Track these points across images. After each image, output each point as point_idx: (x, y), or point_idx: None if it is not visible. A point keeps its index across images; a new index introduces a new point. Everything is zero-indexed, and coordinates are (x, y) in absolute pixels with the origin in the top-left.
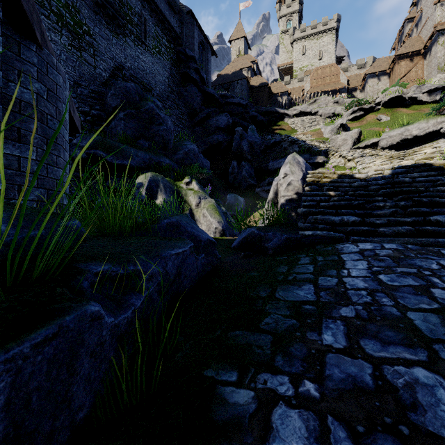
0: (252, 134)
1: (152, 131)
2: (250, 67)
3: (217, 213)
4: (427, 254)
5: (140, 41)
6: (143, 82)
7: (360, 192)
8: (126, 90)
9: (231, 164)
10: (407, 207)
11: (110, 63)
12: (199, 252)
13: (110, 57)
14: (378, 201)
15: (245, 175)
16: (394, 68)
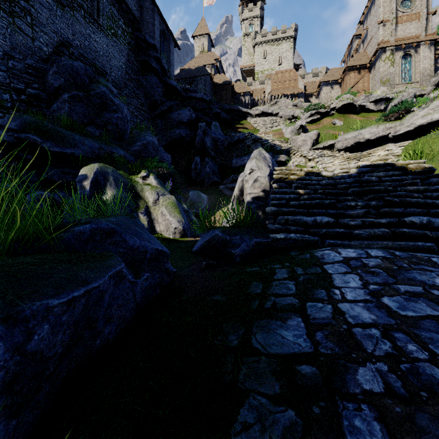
0: (215, 130)
1: (104, 118)
2: (214, 65)
3: (177, 211)
4: (420, 263)
5: (91, 18)
6: (95, 64)
7: (330, 191)
8: (73, 69)
9: (194, 160)
10: (378, 207)
11: (53, 37)
12: (141, 271)
13: (53, 30)
14: (348, 201)
15: (209, 172)
16: (345, 78)
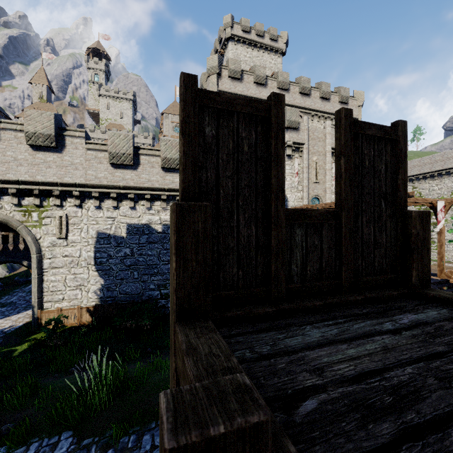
0: None
1: None
2: None
3: (6, 268)
4: None
5: None
6: None
7: None
8: None
9: None
10: None
11: None
12: None
13: None
14: None
15: None
16: None
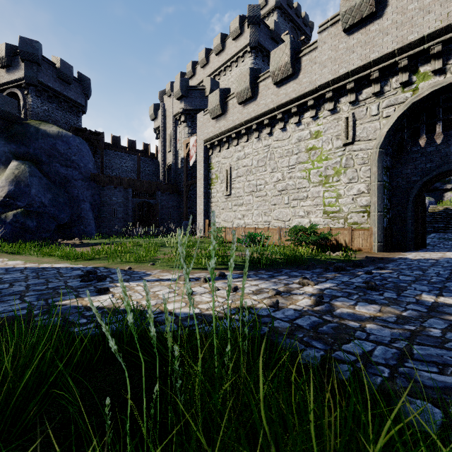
0: None
1: None
2: None
3: None
4: None
5: None
6: None
7: (449, 216)
8: None
9: None
10: None
11: None
12: None
13: None
14: None
15: None
16: None
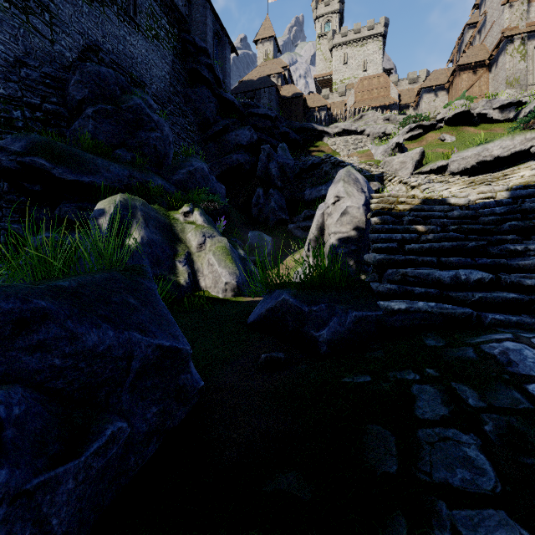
0: (282, 154)
1: (139, 138)
2: (281, 74)
3: (229, 259)
4: None
5: (127, 16)
6: (132, 74)
7: (470, 227)
8: (100, 77)
9: (256, 192)
10: None
11: (78, 40)
12: (99, 418)
13: (78, 31)
14: (507, 242)
15: (274, 207)
16: (454, 81)
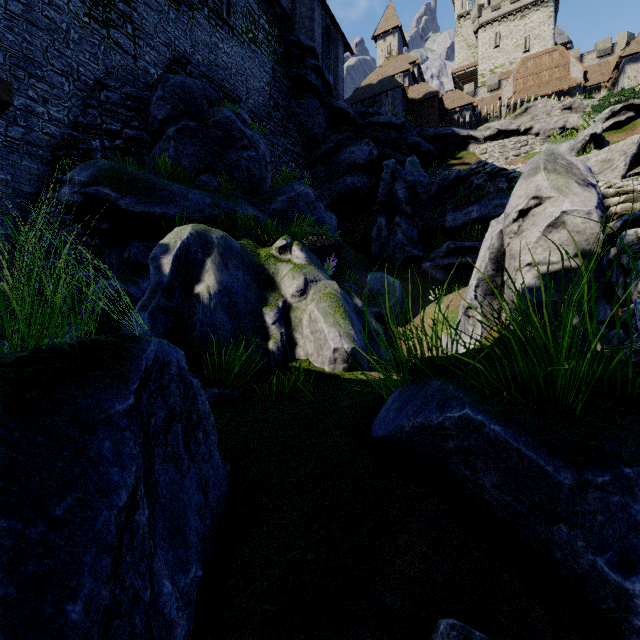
0: (412, 170)
1: (228, 159)
2: (408, 72)
3: (340, 312)
4: None
5: (219, 19)
6: (224, 87)
7: None
8: (184, 90)
9: (376, 223)
10: None
11: (164, 53)
12: None
13: (164, 42)
14: None
15: (402, 240)
16: None
